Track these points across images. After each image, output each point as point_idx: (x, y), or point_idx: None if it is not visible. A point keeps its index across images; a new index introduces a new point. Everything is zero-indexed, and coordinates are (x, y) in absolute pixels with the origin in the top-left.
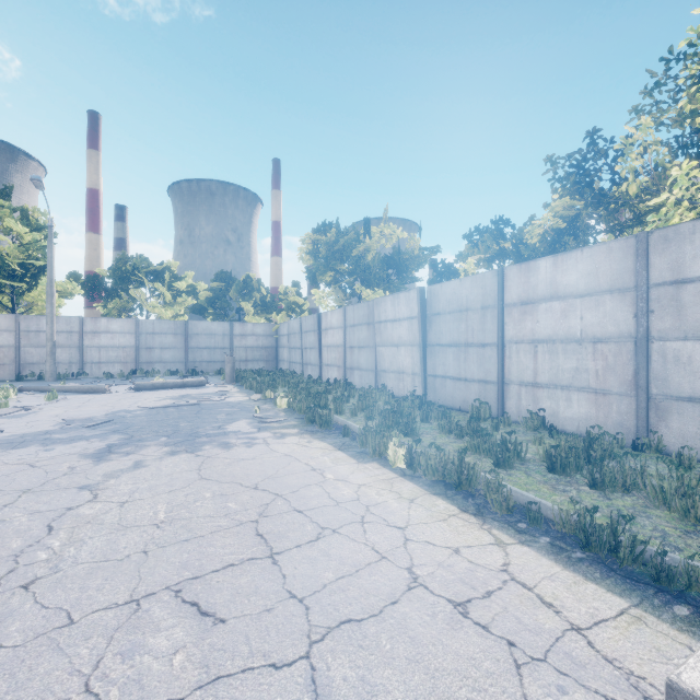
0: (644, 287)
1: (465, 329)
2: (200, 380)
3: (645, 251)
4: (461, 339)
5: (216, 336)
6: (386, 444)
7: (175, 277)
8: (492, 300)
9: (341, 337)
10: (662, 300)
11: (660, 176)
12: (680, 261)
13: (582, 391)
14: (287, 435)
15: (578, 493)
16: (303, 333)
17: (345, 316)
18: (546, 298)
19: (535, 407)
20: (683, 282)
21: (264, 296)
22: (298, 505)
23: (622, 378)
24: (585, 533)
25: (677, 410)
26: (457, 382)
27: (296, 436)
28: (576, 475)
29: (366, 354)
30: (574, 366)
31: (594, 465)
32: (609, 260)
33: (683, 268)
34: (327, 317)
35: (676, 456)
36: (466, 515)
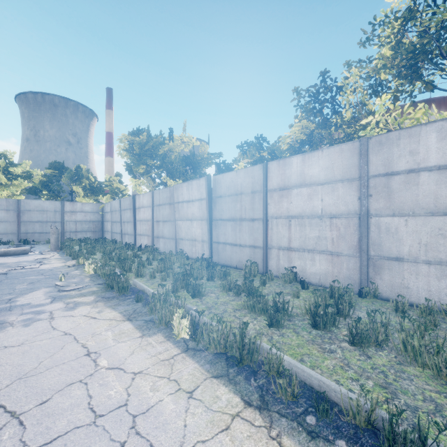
0: (366, 177)
1: (240, 208)
2: (23, 249)
3: (366, 151)
4: (237, 215)
5: (47, 212)
6: (173, 312)
7: (11, 163)
8: (259, 186)
9: (150, 213)
10: (377, 187)
11: (358, 112)
12: (390, 159)
13: (322, 253)
14: (79, 305)
15: (343, 353)
16: (122, 210)
17: (153, 198)
18: (297, 185)
19: (289, 265)
20: (392, 174)
21: (92, 183)
22: (32, 437)
23: (350, 244)
24: (390, 441)
25: (388, 267)
26: (234, 247)
27: (89, 306)
28: (333, 328)
29: (169, 227)
30: (317, 235)
31: (342, 316)
32: (341, 158)
33: (392, 164)
34: (140, 199)
35: (387, 300)
36: (251, 412)
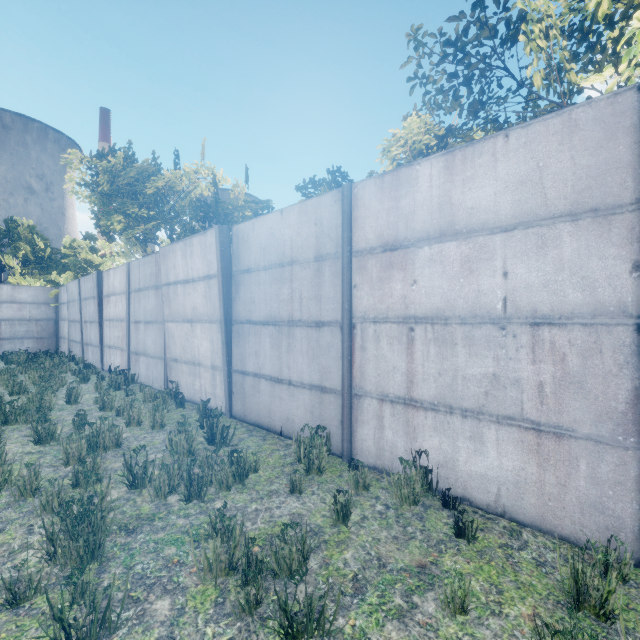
0: None
1: (289, 296)
2: None
3: None
4: (282, 313)
5: None
6: None
7: None
8: (333, 243)
9: (125, 307)
10: None
11: (534, 102)
12: None
13: (507, 423)
14: None
15: None
16: (82, 300)
17: (128, 276)
18: (431, 235)
19: (410, 445)
20: None
21: (40, 250)
22: None
23: (604, 406)
24: None
25: None
26: (277, 385)
27: None
28: None
29: (154, 333)
30: (490, 372)
31: None
32: (571, 149)
33: None
34: (109, 278)
35: None
36: None
